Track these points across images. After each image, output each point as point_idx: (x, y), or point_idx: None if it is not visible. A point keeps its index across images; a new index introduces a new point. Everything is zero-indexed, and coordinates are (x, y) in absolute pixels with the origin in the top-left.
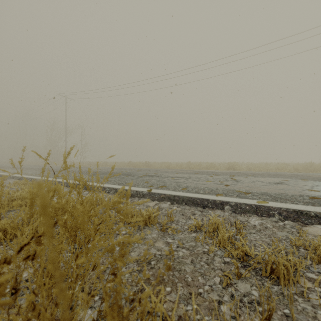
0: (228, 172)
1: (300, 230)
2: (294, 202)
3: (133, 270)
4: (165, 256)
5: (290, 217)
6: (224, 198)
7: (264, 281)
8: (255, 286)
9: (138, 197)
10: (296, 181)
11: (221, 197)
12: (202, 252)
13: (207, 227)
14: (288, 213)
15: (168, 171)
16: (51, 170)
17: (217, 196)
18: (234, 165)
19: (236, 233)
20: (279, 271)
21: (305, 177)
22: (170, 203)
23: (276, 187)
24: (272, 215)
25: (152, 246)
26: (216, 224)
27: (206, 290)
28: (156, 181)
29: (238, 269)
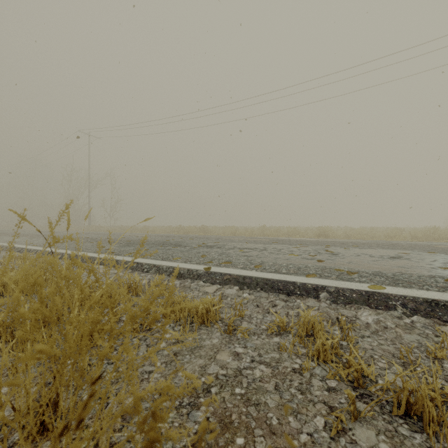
0: (320, 241)
1: (442, 335)
2: (423, 288)
3: (181, 403)
4: (234, 377)
5: (420, 311)
6: (319, 281)
7: (397, 424)
8: (383, 435)
9: (191, 278)
10: (419, 255)
11: (314, 279)
12: (291, 369)
13: (298, 329)
14: (417, 305)
15: (234, 239)
16: None
17: (308, 277)
18: (327, 231)
19: (342, 338)
20: (423, 409)
21: (431, 248)
22: (239, 288)
23: (393, 263)
24: (392, 308)
25: (213, 359)
26: (310, 323)
27: (303, 442)
28: (217, 255)
29: (354, 405)
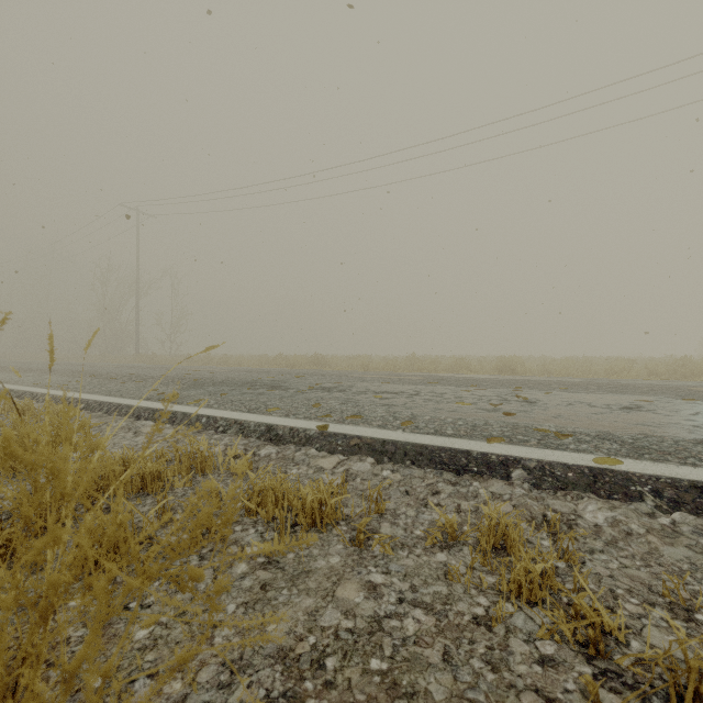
0: (505, 381)
1: None
2: (686, 462)
3: (270, 693)
4: (367, 635)
5: (685, 504)
6: (510, 450)
7: None
8: None
9: (296, 444)
10: (670, 404)
11: (500, 446)
12: (471, 618)
13: (479, 539)
14: (679, 493)
15: (366, 377)
16: (98, 374)
17: (492, 443)
18: (514, 363)
19: (557, 555)
20: None
21: (687, 392)
22: (375, 460)
23: (629, 418)
24: (636, 497)
25: (330, 597)
26: (499, 528)
27: None
28: (340, 403)
29: (597, 702)
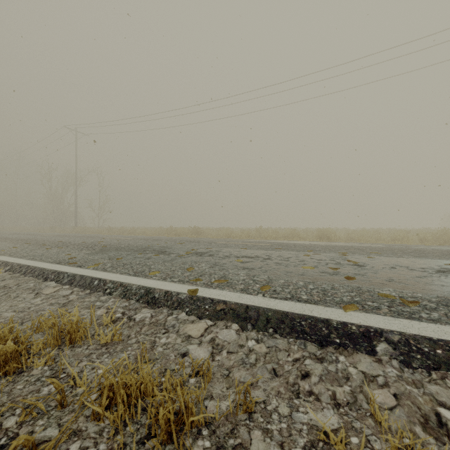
0: (331, 246)
1: None
2: None
3: None
4: None
5: None
6: (367, 319)
7: None
8: None
9: (169, 307)
10: None
11: (356, 314)
12: None
13: None
14: None
15: (229, 243)
16: (36, 242)
17: (348, 312)
18: (329, 233)
19: None
20: None
21: None
22: (239, 327)
23: None
24: None
25: None
26: None
27: None
28: (209, 267)
29: None
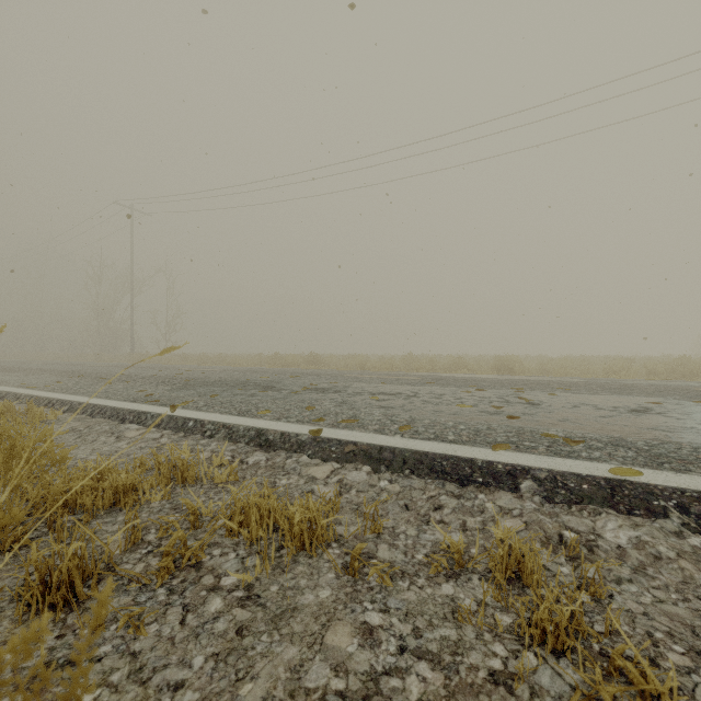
0: (505, 381)
1: None
2: None
3: None
4: (362, 700)
5: None
6: (517, 458)
7: None
8: None
9: (287, 450)
10: (680, 406)
11: (506, 453)
12: (487, 675)
13: (491, 570)
14: None
15: (362, 377)
16: (87, 374)
17: (497, 450)
18: (512, 363)
19: (581, 587)
20: None
21: (694, 393)
22: (371, 469)
23: (640, 422)
24: (660, 513)
25: (317, 645)
26: (513, 554)
27: None
28: (334, 406)
29: None
